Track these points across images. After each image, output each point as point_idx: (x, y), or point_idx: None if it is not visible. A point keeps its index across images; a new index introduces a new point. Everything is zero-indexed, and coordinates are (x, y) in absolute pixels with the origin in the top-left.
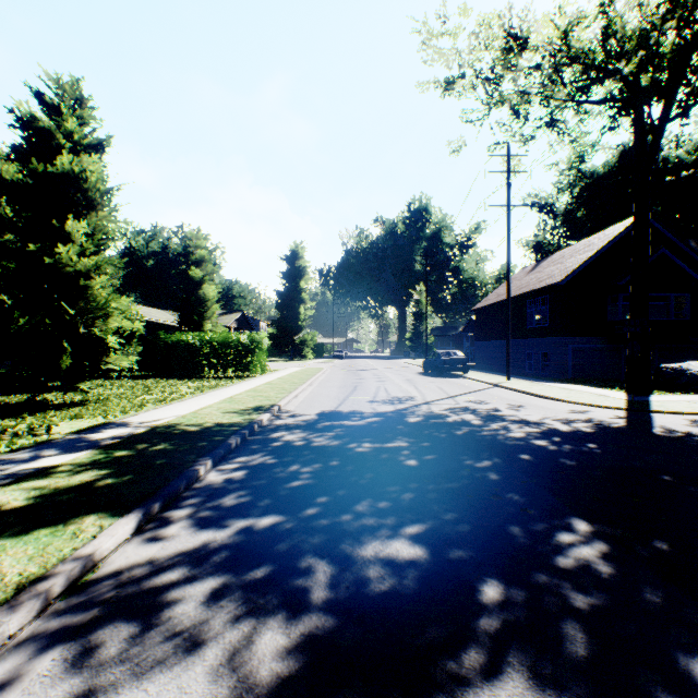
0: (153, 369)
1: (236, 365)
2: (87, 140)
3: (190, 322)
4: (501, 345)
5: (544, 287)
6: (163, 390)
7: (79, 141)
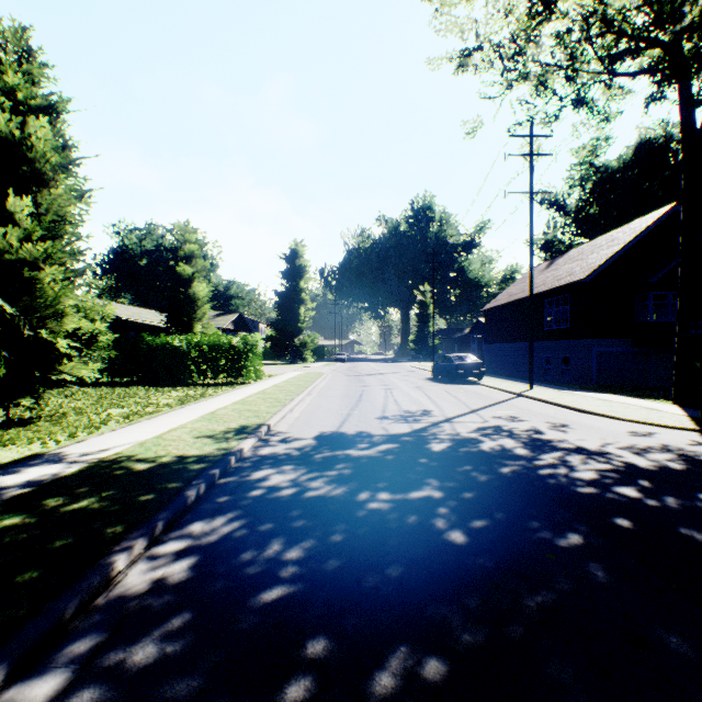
0: (136, 375)
1: (227, 371)
2: (36, 100)
3: (178, 323)
4: (514, 348)
5: (565, 285)
6: (137, 402)
7: (24, 101)
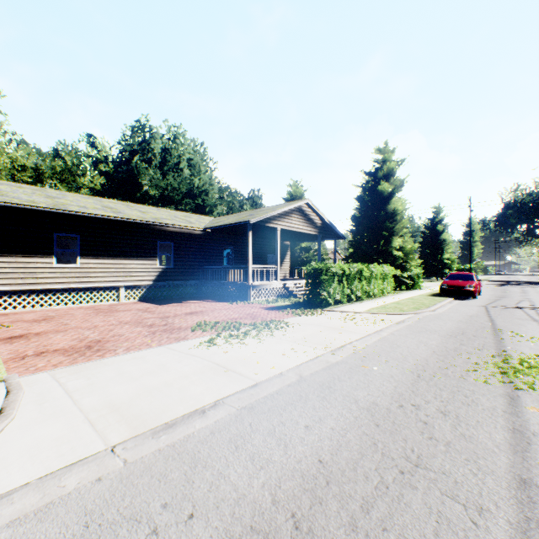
0: None
1: None
2: None
3: None
4: None
5: None
6: None
7: None
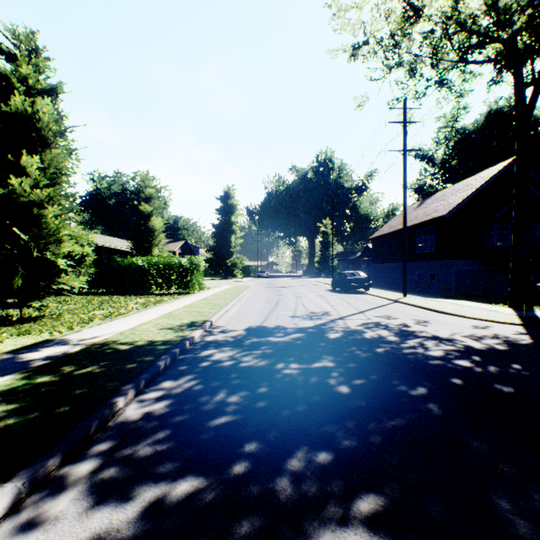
0: (109, 286)
1: (177, 284)
2: (41, 85)
3: (140, 248)
4: (393, 267)
5: (431, 219)
6: (113, 306)
7: (33, 86)
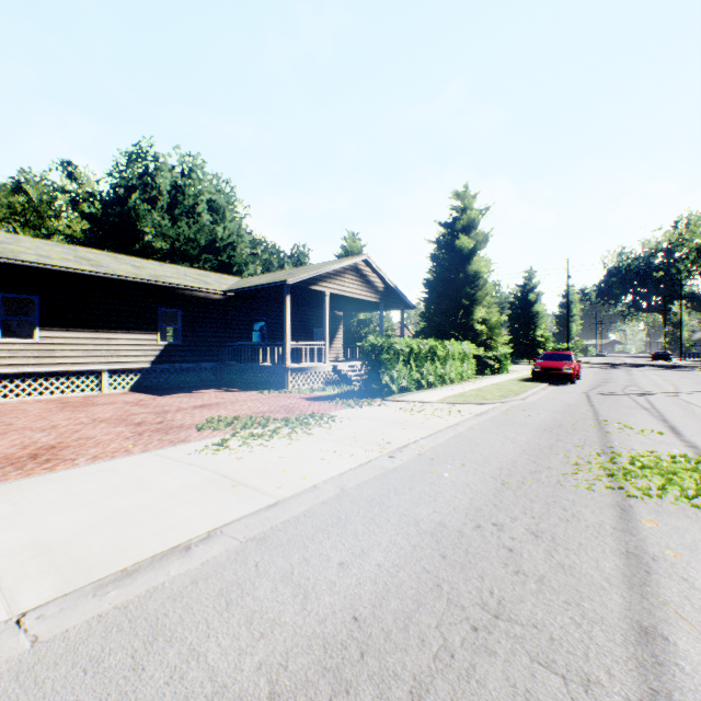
0: None
1: None
2: None
3: None
4: None
5: None
6: None
7: None
